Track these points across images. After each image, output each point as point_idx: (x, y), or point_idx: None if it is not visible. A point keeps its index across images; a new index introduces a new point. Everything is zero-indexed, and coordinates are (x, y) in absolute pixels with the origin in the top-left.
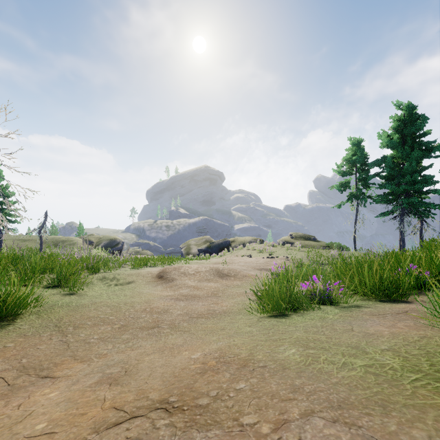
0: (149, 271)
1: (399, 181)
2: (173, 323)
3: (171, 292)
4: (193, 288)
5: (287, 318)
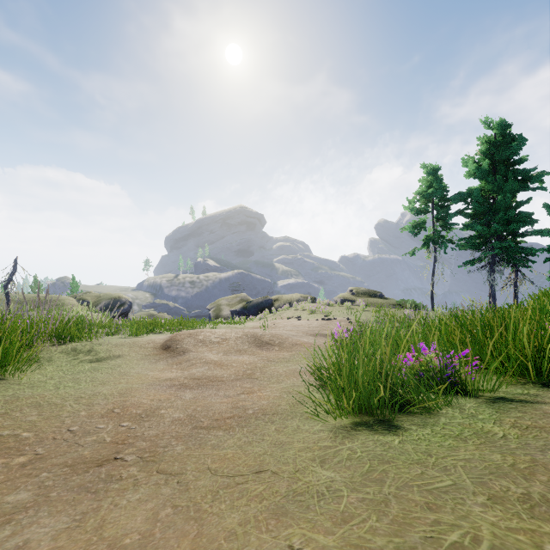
0: (151, 340)
1: (490, 219)
2: (154, 446)
3: (177, 372)
4: (214, 365)
5: (398, 433)
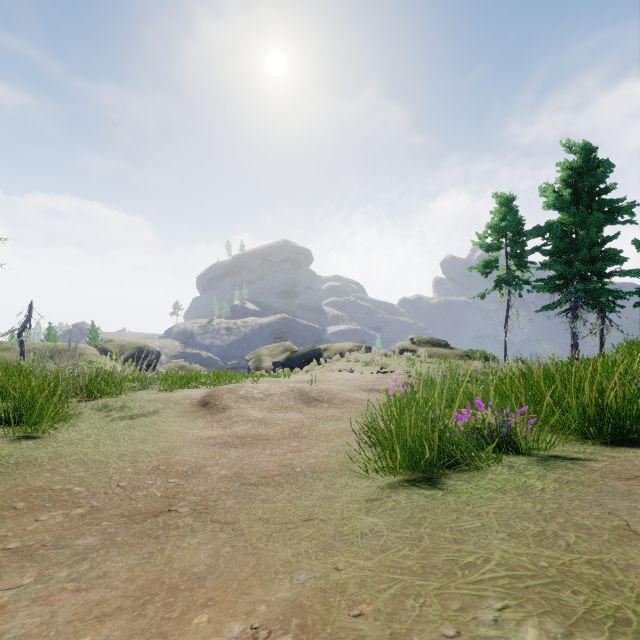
0: (187, 395)
1: (571, 258)
2: (205, 500)
3: (219, 430)
4: (258, 422)
5: (443, 488)
